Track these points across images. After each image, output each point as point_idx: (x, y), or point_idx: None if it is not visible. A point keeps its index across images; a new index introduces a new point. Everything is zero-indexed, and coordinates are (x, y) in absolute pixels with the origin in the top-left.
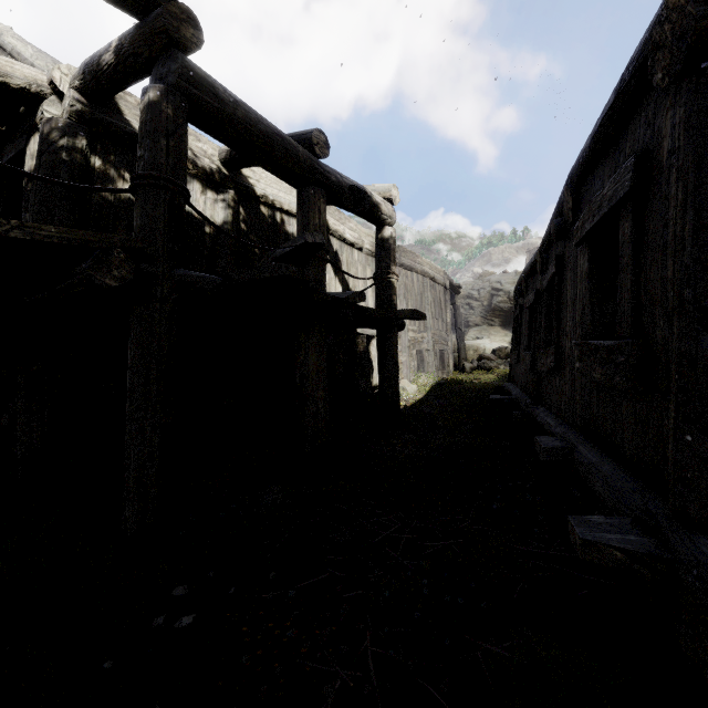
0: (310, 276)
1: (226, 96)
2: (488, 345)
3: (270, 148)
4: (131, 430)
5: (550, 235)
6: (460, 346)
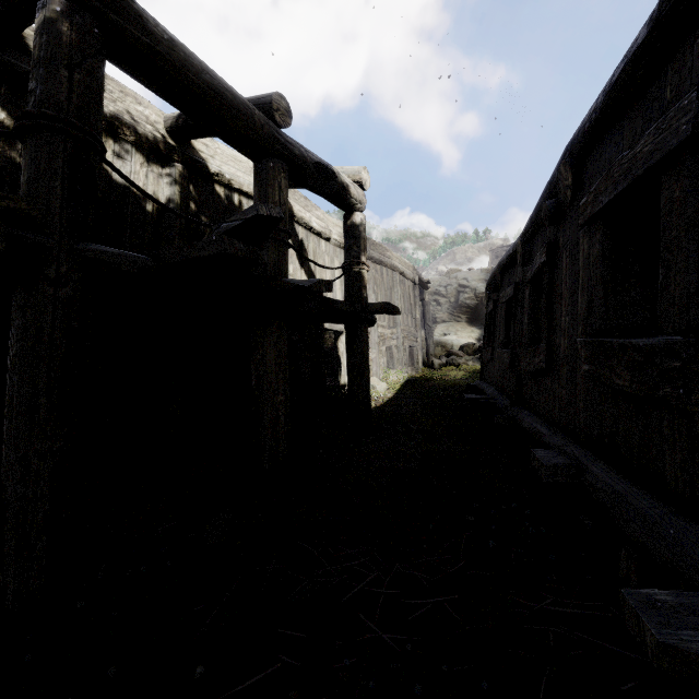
0: (264, 256)
1: (158, 31)
2: (456, 341)
3: (218, 106)
4: (7, 461)
5: (536, 221)
6: (429, 342)
